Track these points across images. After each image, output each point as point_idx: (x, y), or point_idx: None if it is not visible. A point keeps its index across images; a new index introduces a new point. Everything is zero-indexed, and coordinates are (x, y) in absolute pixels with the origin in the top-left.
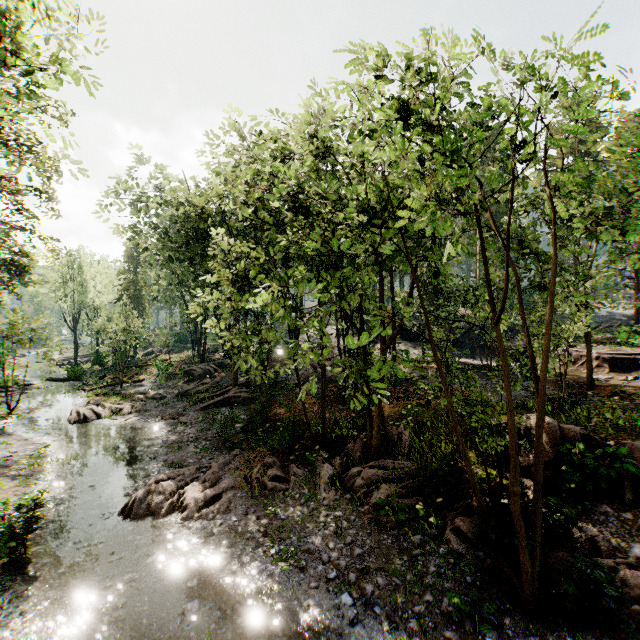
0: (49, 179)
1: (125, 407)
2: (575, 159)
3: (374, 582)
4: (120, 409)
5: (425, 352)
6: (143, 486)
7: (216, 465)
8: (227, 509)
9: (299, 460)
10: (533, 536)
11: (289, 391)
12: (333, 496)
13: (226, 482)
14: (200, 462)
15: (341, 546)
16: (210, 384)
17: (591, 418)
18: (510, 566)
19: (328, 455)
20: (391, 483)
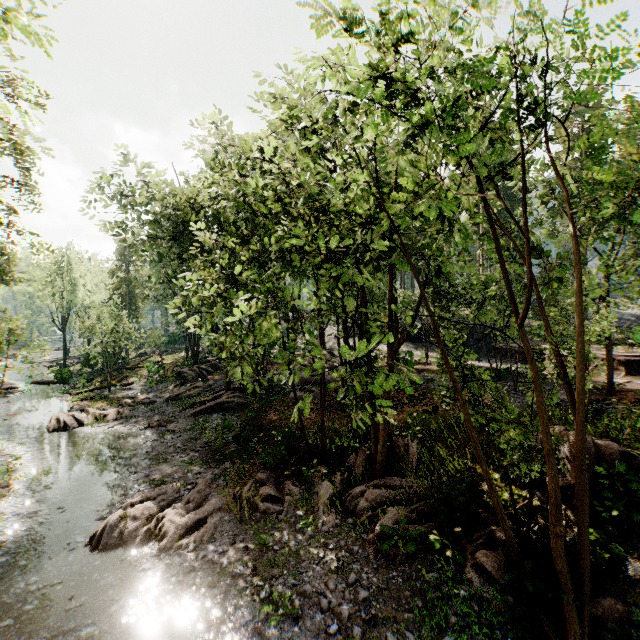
0: (29, 169)
1: (110, 413)
2: (582, 154)
3: (383, 637)
4: (104, 415)
5: (428, 354)
6: (117, 509)
7: (203, 482)
8: (212, 537)
9: (295, 476)
10: (581, 587)
11: (285, 396)
12: (333, 520)
13: (212, 503)
14: (186, 477)
15: (343, 586)
16: (202, 388)
17: (623, 430)
18: (551, 622)
19: (327, 470)
20: (399, 506)
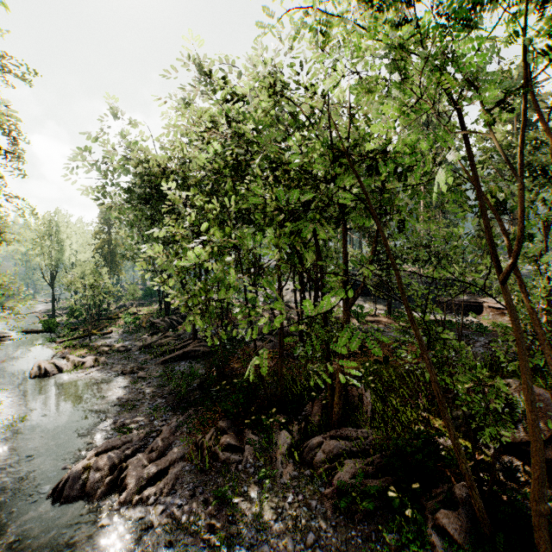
0: (15, 140)
1: (88, 360)
2: (513, 127)
3: None
4: (82, 363)
5: (376, 306)
6: (81, 459)
7: (167, 429)
8: (172, 488)
9: (255, 424)
10: None
11: (247, 345)
12: (291, 472)
13: (175, 451)
14: (151, 424)
15: (301, 546)
16: (172, 337)
17: None
18: None
19: (285, 420)
20: (356, 458)
